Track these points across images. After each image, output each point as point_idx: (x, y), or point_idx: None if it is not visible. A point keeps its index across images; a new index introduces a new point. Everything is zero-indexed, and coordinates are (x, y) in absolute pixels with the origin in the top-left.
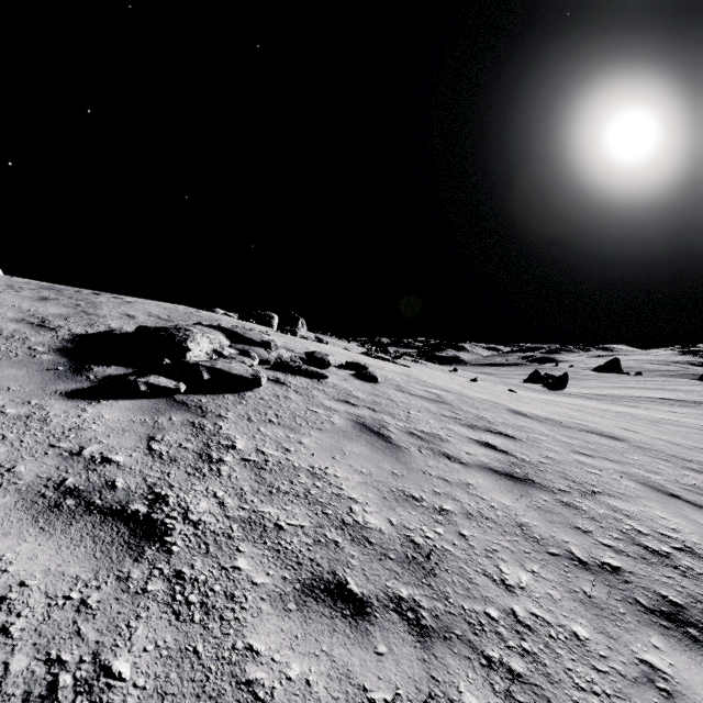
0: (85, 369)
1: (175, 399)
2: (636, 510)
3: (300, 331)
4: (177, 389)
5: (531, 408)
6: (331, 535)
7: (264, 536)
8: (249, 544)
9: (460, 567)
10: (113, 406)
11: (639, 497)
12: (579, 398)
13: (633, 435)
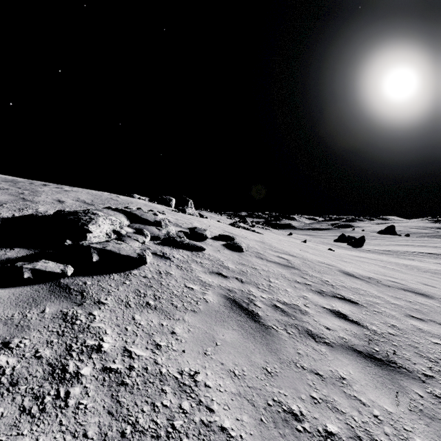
0: None
1: (60, 283)
2: None
3: (188, 209)
4: (63, 273)
5: (353, 267)
6: None
7: None
8: None
9: None
10: None
11: None
12: (374, 253)
13: (434, 290)
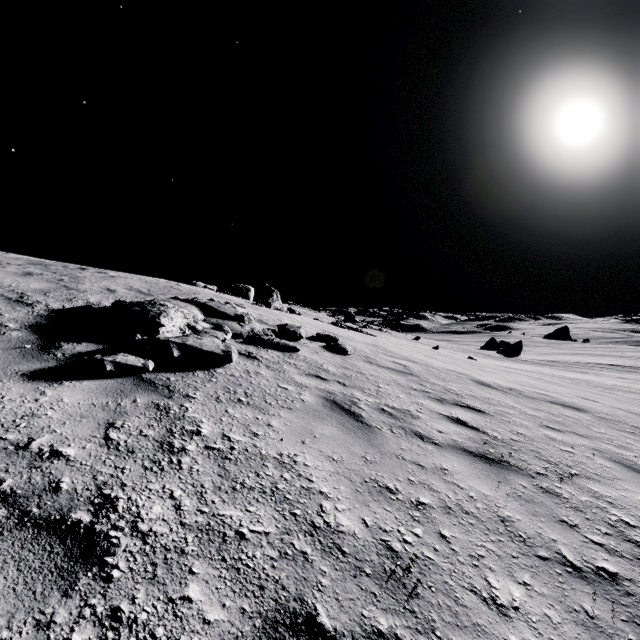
0: (53, 347)
1: (142, 378)
2: (618, 495)
3: (274, 303)
4: (145, 367)
5: (493, 377)
6: (299, 544)
7: (222, 550)
8: (205, 562)
9: (445, 582)
10: (76, 388)
11: (617, 478)
12: (533, 364)
13: (593, 405)
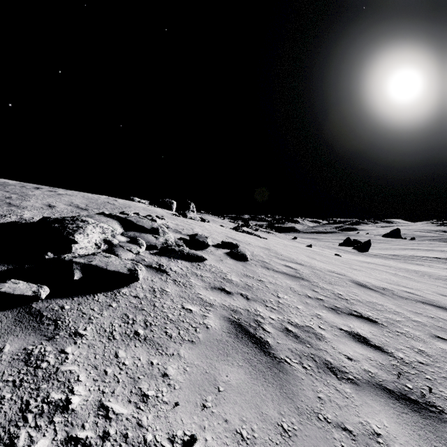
0: None
1: (30, 309)
2: None
3: (189, 214)
4: (36, 296)
5: (364, 276)
6: None
7: None
8: None
9: None
10: None
11: None
12: (381, 258)
13: None
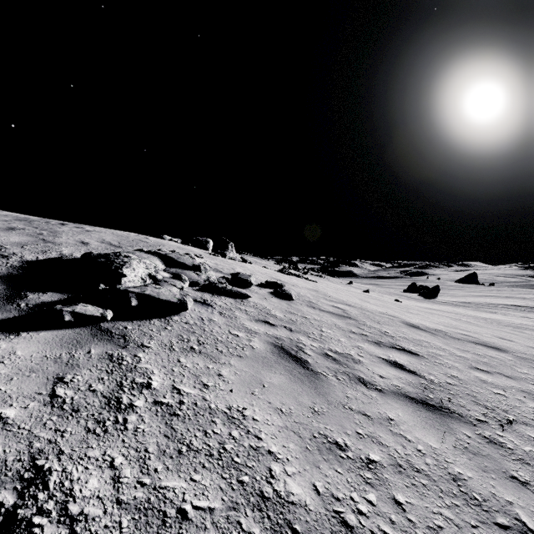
0: (19, 297)
1: (100, 327)
2: None
3: (229, 253)
4: (103, 317)
5: (420, 319)
6: (246, 523)
7: None
8: None
9: None
10: (31, 339)
11: None
12: (449, 305)
13: (511, 344)
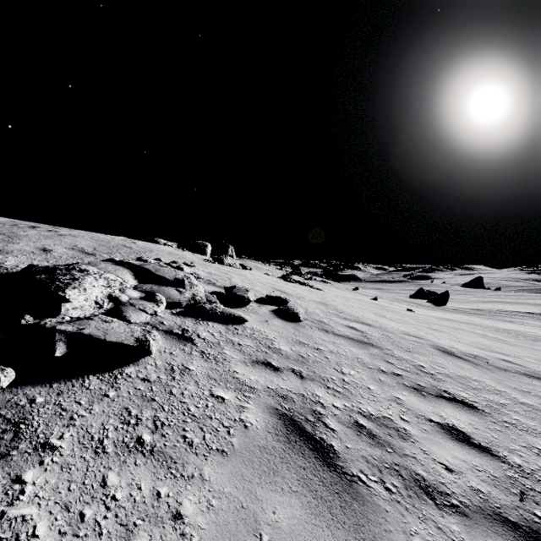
0: None
1: None
2: None
3: (226, 259)
4: None
5: (448, 339)
6: None
7: None
8: None
9: None
10: None
11: None
12: (462, 313)
13: None
